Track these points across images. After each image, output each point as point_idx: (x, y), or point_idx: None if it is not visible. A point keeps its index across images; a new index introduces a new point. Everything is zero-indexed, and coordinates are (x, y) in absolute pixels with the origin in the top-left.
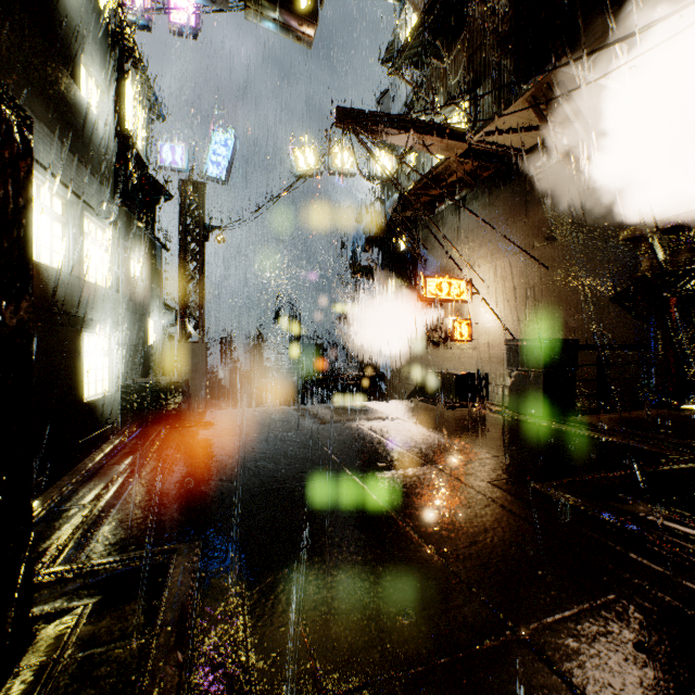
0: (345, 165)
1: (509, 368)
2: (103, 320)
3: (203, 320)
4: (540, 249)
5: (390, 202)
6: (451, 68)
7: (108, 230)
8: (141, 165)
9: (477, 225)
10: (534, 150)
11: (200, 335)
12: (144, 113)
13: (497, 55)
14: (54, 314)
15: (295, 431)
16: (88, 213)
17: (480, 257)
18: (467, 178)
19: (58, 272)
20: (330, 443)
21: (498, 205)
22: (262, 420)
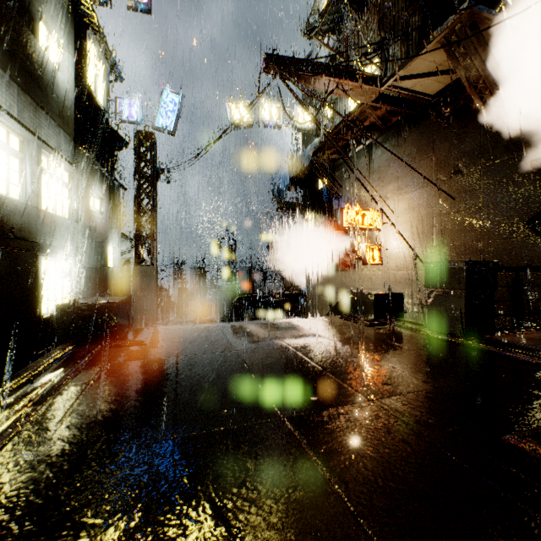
0: (273, 118)
1: (428, 289)
2: (62, 246)
3: (154, 247)
4: (446, 182)
5: (311, 146)
6: (363, 32)
7: (67, 168)
8: (102, 118)
9: (386, 164)
10: (441, 93)
11: (151, 259)
12: (105, 74)
13: (406, 14)
14: (9, 239)
15: (224, 352)
16: (46, 151)
17: (389, 192)
18: (379, 123)
19: (13, 201)
20: (257, 368)
21: (407, 146)
22: (193, 339)
